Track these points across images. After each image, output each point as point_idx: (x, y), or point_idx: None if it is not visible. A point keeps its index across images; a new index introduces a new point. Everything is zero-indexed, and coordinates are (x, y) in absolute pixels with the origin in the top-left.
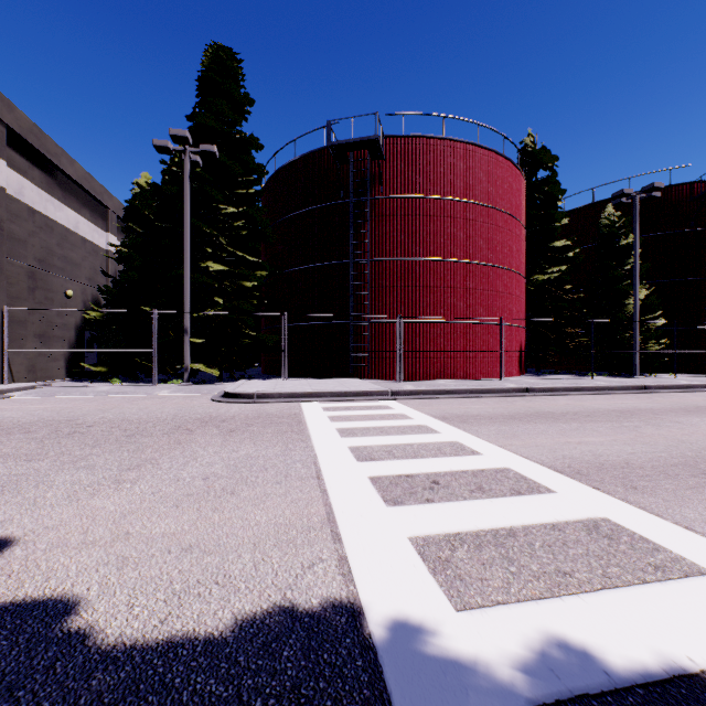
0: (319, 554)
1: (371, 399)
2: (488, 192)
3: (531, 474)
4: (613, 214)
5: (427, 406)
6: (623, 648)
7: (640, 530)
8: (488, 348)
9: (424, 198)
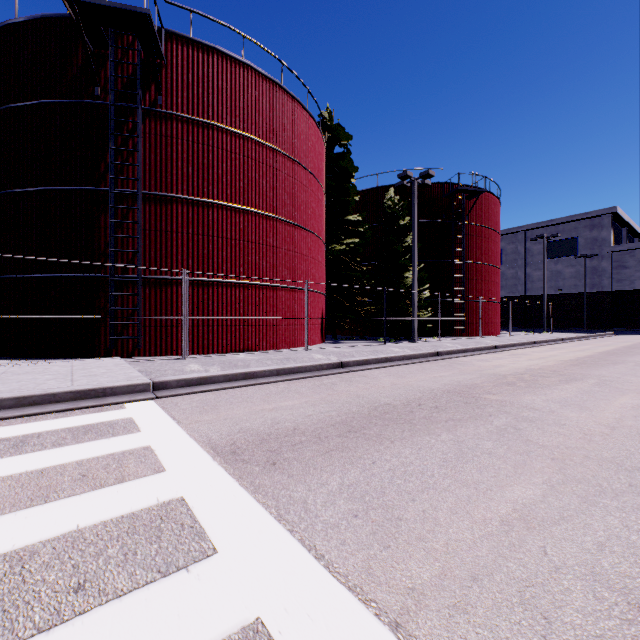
0: None
1: (108, 404)
2: (292, 143)
3: None
4: (395, 197)
5: (209, 412)
6: None
7: None
8: (292, 314)
9: (219, 126)
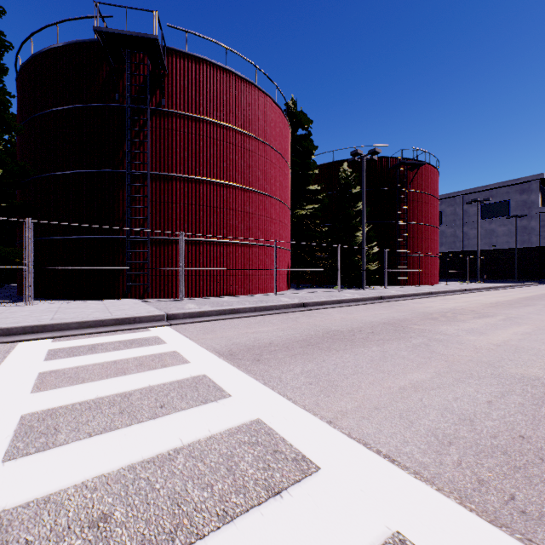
0: None
1: (138, 328)
2: (264, 130)
3: None
4: (348, 170)
5: (210, 333)
6: None
7: None
8: (264, 266)
9: (208, 120)
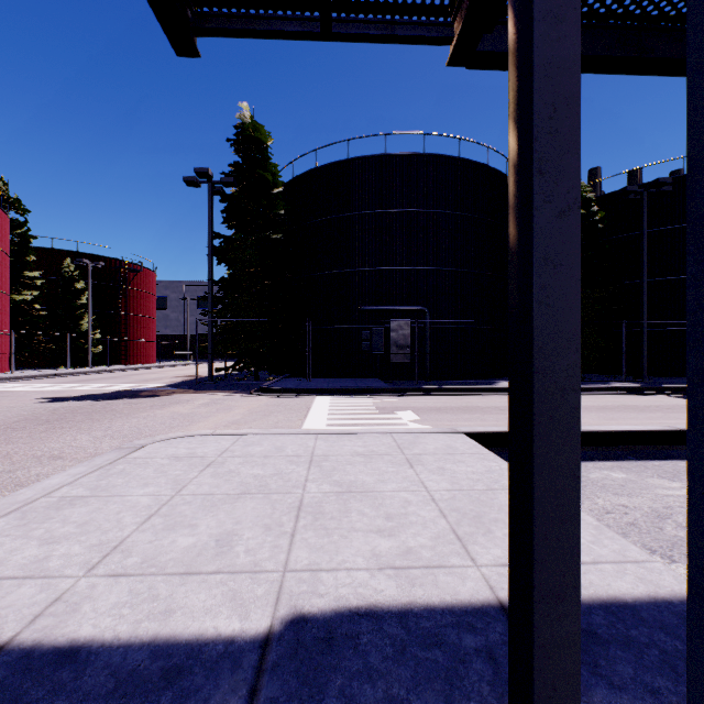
0: (109, 390)
1: None
2: None
3: (119, 384)
4: (72, 266)
5: (25, 383)
6: (152, 387)
7: (146, 384)
8: None
9: None
